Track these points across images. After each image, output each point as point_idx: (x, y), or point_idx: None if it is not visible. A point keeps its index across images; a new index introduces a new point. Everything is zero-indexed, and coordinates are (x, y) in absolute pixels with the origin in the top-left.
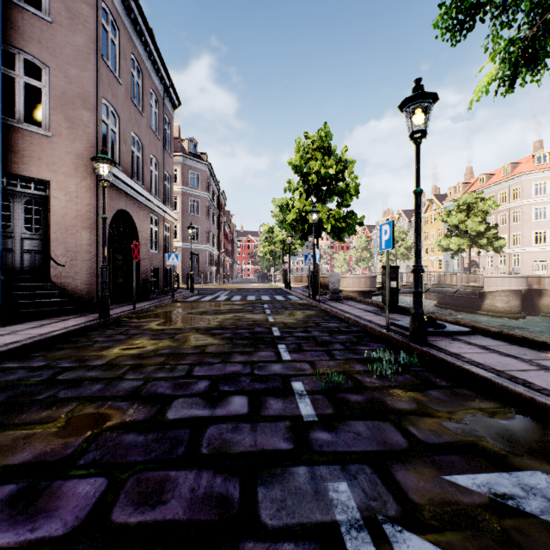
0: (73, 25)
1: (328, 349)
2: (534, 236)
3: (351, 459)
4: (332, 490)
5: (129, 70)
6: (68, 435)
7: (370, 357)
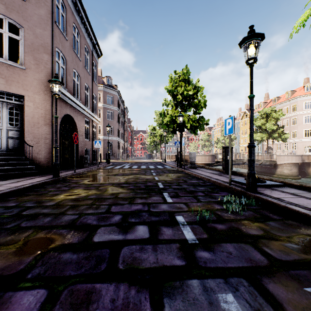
0: (38, 3)
1: (195, 195)
2: (304, 132)
3: (229, 273)
4: (222, 301)
5: (72, 33)
6: (22, 254)
7: (223, 200)
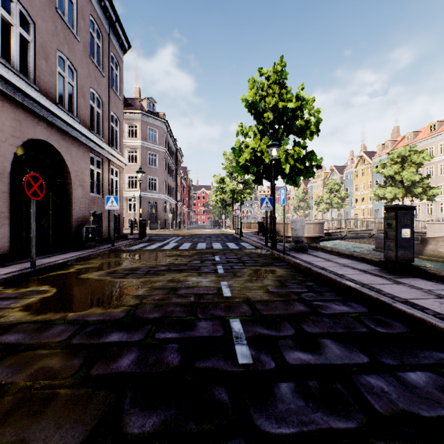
0: None
1: None
2: None
3: None
4: None
5: None
6: None
7: None
